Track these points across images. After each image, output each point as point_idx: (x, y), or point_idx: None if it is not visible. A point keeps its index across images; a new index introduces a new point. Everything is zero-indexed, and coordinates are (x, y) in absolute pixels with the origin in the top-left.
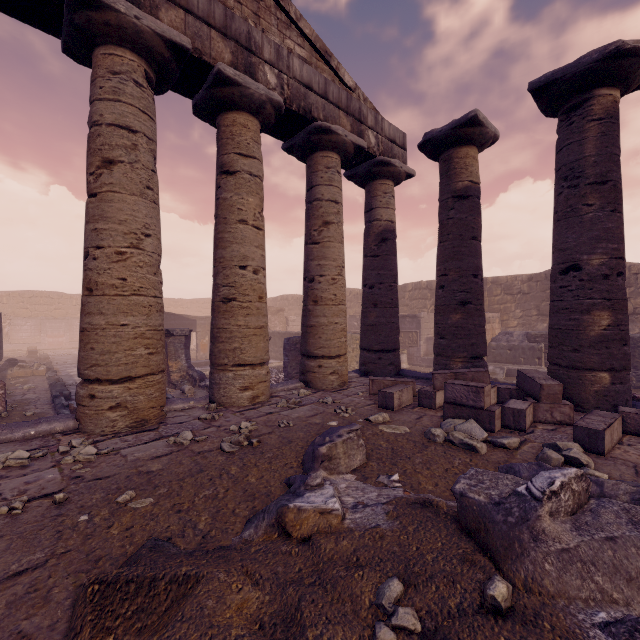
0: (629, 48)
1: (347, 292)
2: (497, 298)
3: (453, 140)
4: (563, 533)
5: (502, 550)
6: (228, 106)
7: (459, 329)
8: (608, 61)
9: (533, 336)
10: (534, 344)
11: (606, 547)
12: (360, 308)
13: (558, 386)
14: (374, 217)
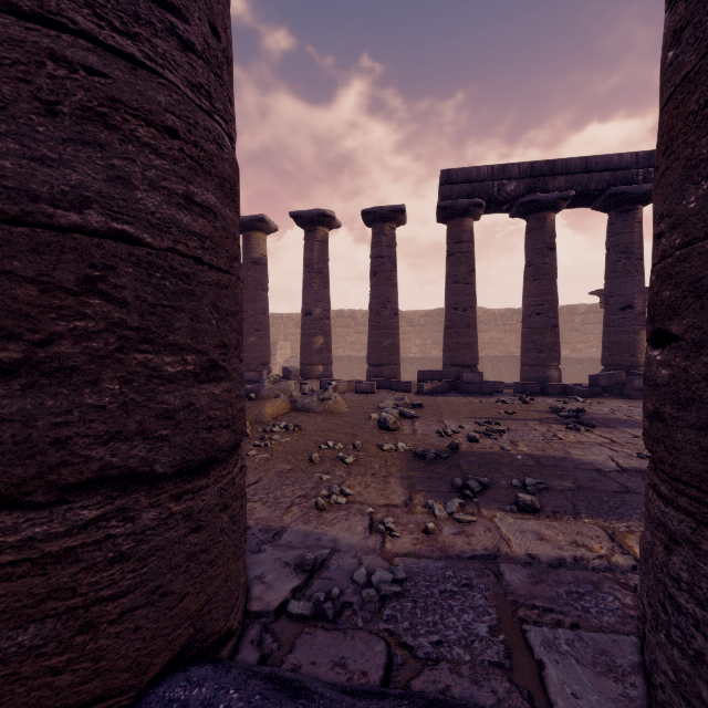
0: (328, 214)
1: None
2: (290, 330)
3: (251, 227)
4: (270, 385)
5: (256, 394)
6: None
7: (255, 346)
8: (321, 216)
9: None
10: None
11: (278, 385)
12: None
13: (298, 371)
14: None
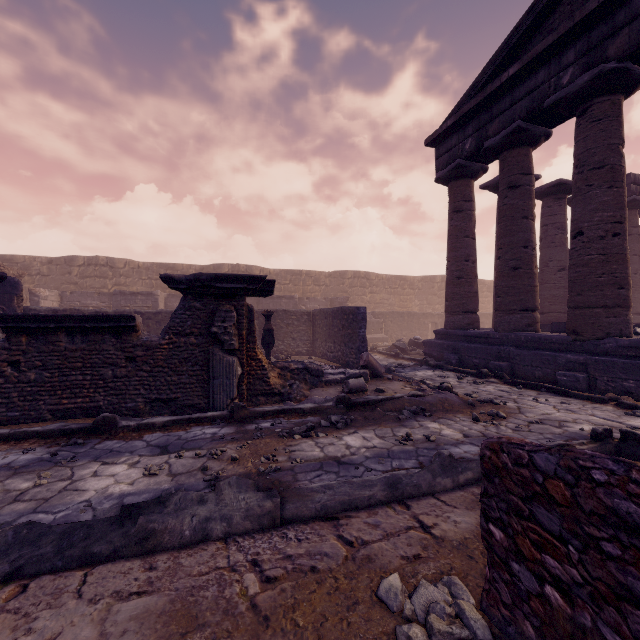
0: None
1: (120, 262)
2: (310, 288)
3: None
4: None
5: None
6: (626, 96)
7: None
8: None
9: (377, 314)
10: (379, 319)
11: None
12: (145, 287)
13: None
14: (474, 208)
